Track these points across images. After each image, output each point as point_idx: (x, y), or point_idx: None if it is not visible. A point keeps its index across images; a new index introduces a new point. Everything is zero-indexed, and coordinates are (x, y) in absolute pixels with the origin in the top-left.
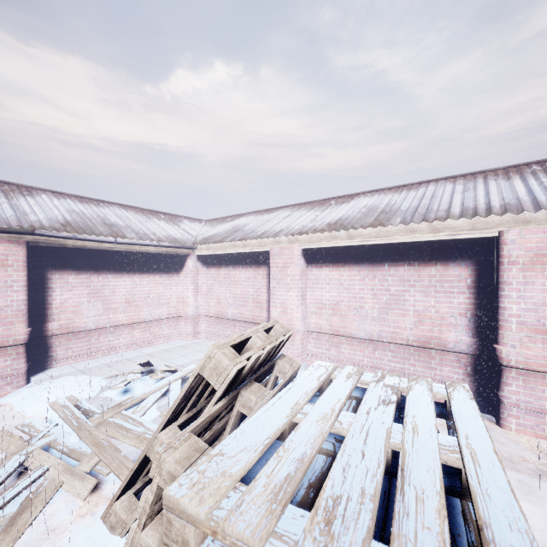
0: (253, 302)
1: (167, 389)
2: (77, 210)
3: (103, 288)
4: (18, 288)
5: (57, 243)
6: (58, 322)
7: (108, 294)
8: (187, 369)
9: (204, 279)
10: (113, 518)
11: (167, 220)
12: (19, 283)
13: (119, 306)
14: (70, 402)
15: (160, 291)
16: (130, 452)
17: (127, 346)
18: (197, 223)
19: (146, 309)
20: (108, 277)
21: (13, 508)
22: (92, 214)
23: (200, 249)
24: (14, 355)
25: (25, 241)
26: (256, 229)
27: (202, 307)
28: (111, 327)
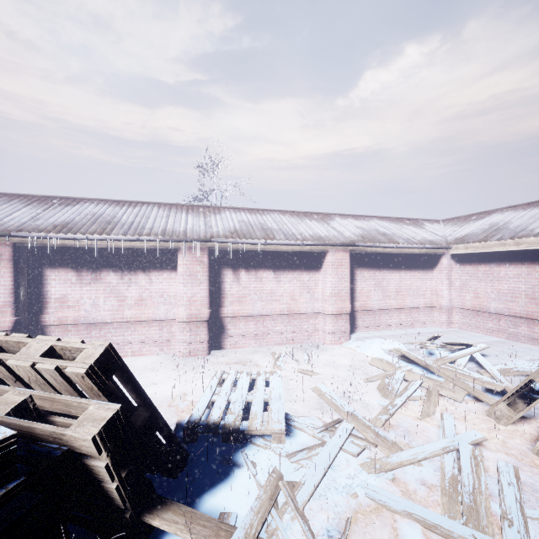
0: (526, 298)
1: (469, 357)
2: (359, 226)
3: (382, 281)
4: (346, 279)
5: (362, 250)
6: (359, 302)
7: (384, 285)
8: (479, 346)
9: (457, 275)
10: (498, 413)
11: (413, 224)
12: (347, 276)
13: (391, 294)
14: (397, 352)
15: (418, 285)
16: (475, 386)
17: (396, 325)
18: (435, 224)
19: (408, 298)
20: (385, 272)
21: (420, 393)
22: (368, 228)
23: (455, 248)
24: (345, 319)
25: (349, 250)
26: (528, 226)
27: (455, 300)
28: (386, 310)
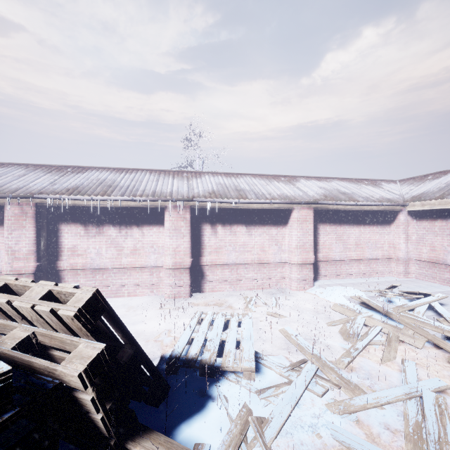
0: None
1: (427, 305)
2: (321, 186)
3: (343, 234)
4: (310, 233)
5: (325, 207)
6: (322, 254)
7: (345, 238)
8: (437, 296)
9: (414, 230)
10: None
11: (371, 184)
12: (310, 230)
13: (351, 247)
14: (357, 299)
15: (376, 238)
16: (434, 334)
17: (356, 274)
18: (392, 184)
19: (367, 251)
20: (345, 227)
21: (381, 338)
22: (329, 188)
23: (412, 205)
24: (309, 269)
25: (312, 207)
26: None
27: (412, 252)
28: (347, 260)
